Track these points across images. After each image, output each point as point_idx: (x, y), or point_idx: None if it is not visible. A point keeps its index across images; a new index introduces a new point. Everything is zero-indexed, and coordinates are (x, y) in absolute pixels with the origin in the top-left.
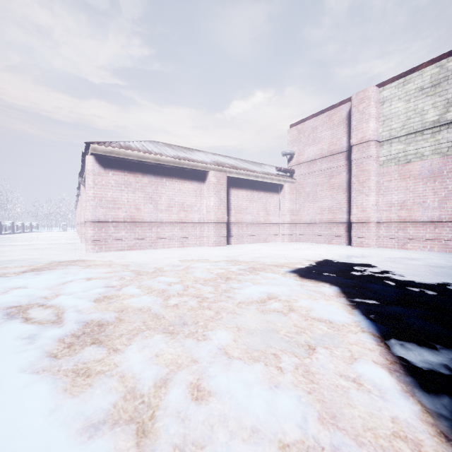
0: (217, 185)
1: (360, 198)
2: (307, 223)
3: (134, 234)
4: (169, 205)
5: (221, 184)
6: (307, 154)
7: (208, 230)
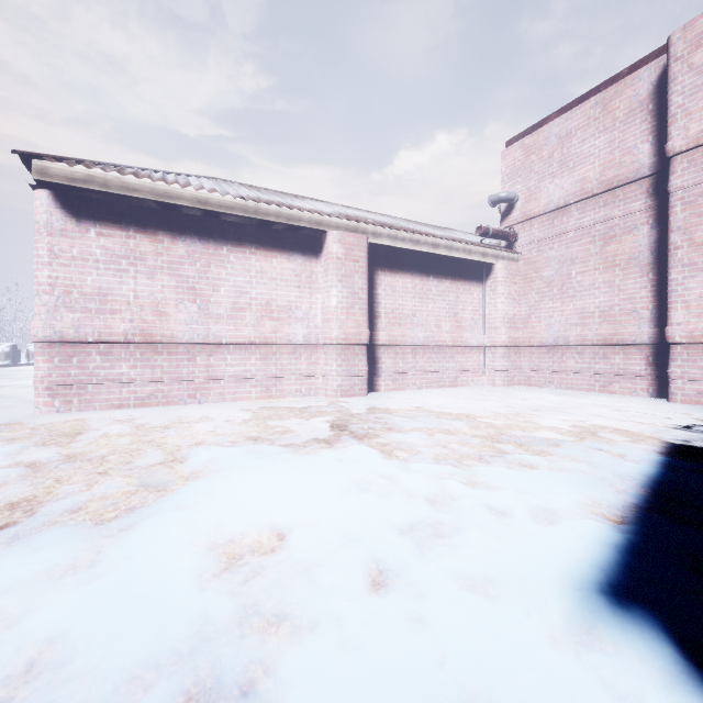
0: (346, 261)
1: (697, 283)
2: (547, 346)
3: (152, 371)
4: (236, 305)
5: (354, 260)
6: (547, 196)
7: (326, 361)
